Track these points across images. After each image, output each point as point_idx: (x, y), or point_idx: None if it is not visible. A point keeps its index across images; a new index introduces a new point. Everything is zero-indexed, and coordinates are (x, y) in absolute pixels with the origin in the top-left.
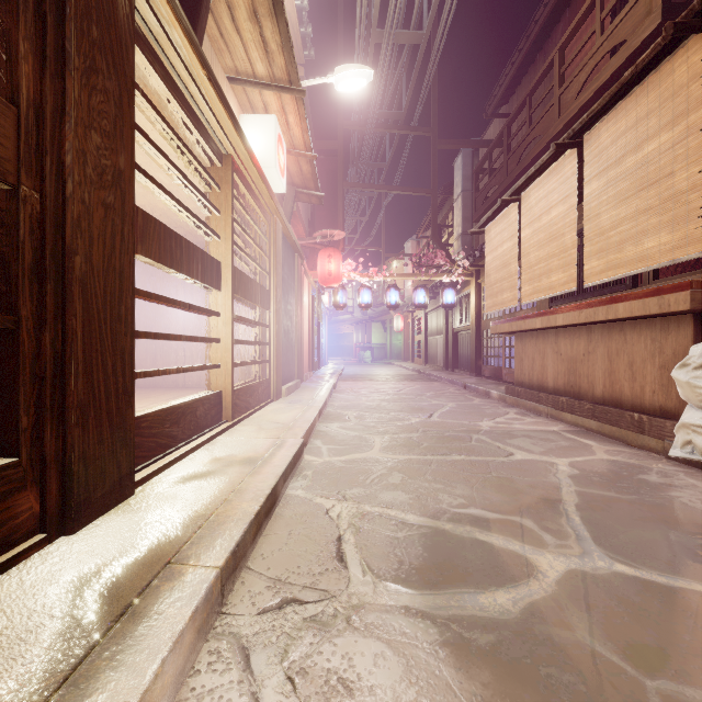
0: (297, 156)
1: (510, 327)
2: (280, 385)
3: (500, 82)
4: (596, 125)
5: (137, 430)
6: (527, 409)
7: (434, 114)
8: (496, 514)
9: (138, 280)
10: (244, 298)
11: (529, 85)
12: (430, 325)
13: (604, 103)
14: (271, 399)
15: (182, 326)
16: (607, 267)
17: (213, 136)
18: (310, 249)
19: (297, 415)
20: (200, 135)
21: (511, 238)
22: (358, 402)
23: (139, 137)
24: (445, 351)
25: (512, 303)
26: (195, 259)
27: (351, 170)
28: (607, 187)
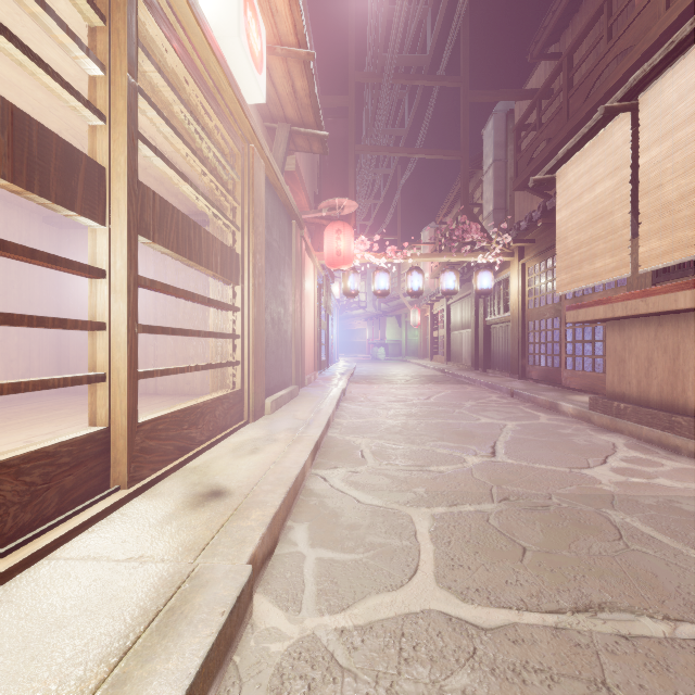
0: (285, 56)
1: (609, 311)
2: (261, 397)
3: (553, 8)
4: None
5: None
6: (640, 438)
7: (466, 60)
8: None
9: None
10: (175, 253)
11: (591, 8)
12: (453, 318)
13: None
14: (244, 421)
15: (150, 315)
16: None
17: None
18: (316, 226)
19: (272, 460)
20: None
21: (614, 173)
22: (375, 418)
23: None
24: (474, 348)
25: (617, 272)
26: None
27: (364, 139)
28: None
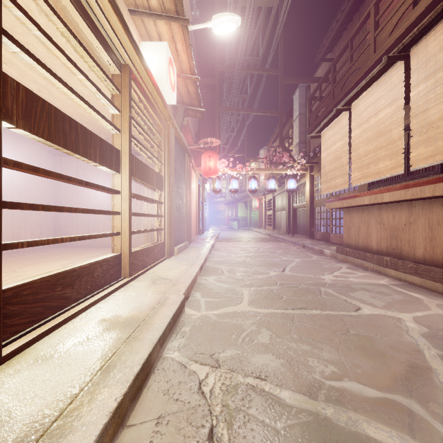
0: (185, 78)
1: (341, 204)
2: (172, 246)
3: (327, 36)
4: (423, 38)
5: (17, 298)
6: (354, 264)
7: (281, 60)
8: (374, 391)
9: (76, 172)
10: (141, 181)
11: (347, 37)
12: (277, 204)
13: (436, 15)
14: (165, 257)
15: (107, 204)
16: (435, 152)
17: (111, 46)
18: (197, 152)
19: (183, 271)
20: (97, 41)
21: (343, 138)
22: (229, 258)
23: (23, 19)
24: (288, 221)
25: (344, 186)
26: (93, 144)
27: (224, 100)
28: (435, 86)
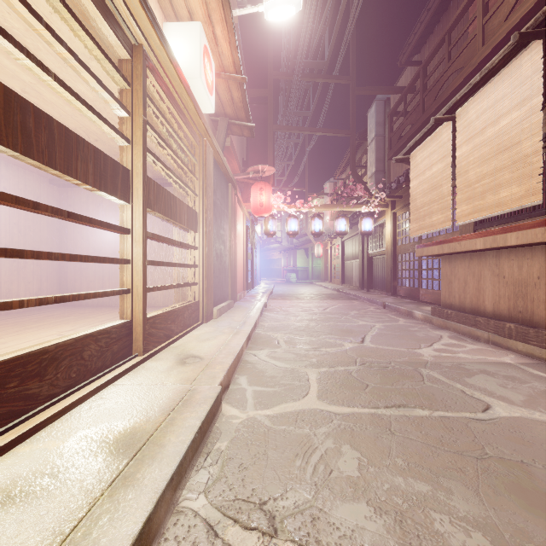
0: (227, 79)
1: (440, 249)
2: (210, 307)
3: (415, 31)
4: None
5: None
6: (459, 332)
7: (354, 64)
8: None
9: (87, 208)
10: (163, 216)
11: (441, 32)
12: (346, 251)
13: None
14: (200, 322)
15: None
16: None
17: (115, 14)
18: (244, 184)
19: (223, 343)
20: None
21: (443, 159)
22: (287, 322)
23: None
24: (361, 273)
25: (444, 224)
26: (82, 155)
27: (280, 118)
28: None
